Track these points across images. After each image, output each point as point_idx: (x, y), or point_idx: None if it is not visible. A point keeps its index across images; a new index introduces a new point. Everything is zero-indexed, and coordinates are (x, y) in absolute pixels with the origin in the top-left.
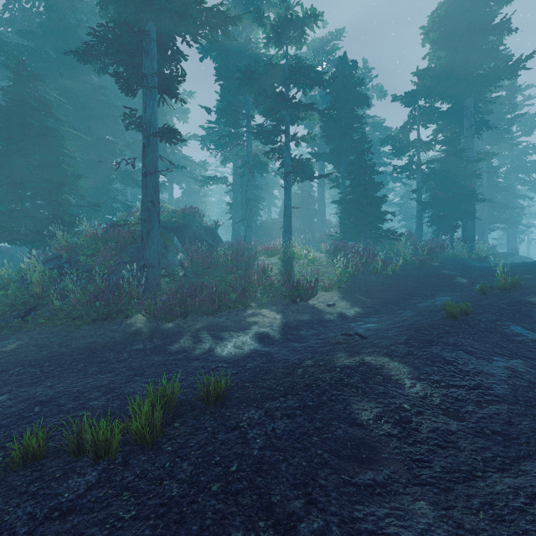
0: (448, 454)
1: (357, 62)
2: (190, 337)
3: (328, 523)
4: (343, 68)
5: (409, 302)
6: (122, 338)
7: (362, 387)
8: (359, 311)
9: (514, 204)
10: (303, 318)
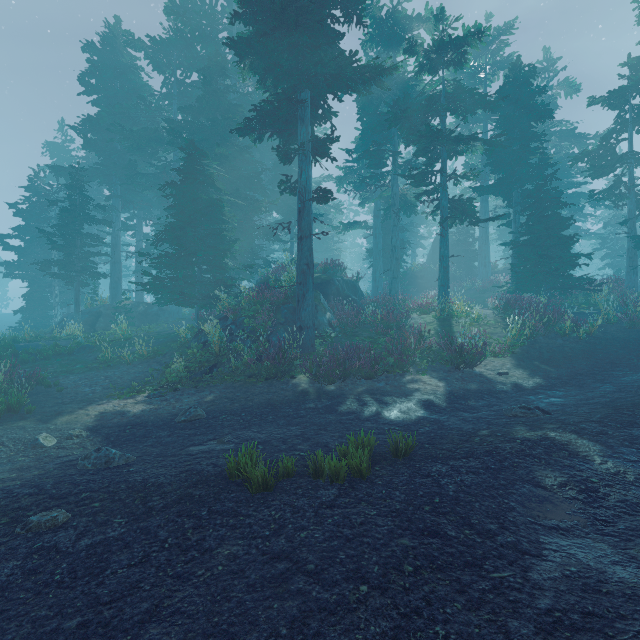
0: (634, 520)
1: (535, 67)
2: (354, 400)
3: (519, 540)
4: (516, 76)
5: (611, 375)
6: (293, 397)
7: (545, 458)
8: (540, 383)
9: None
10: (470, 387)
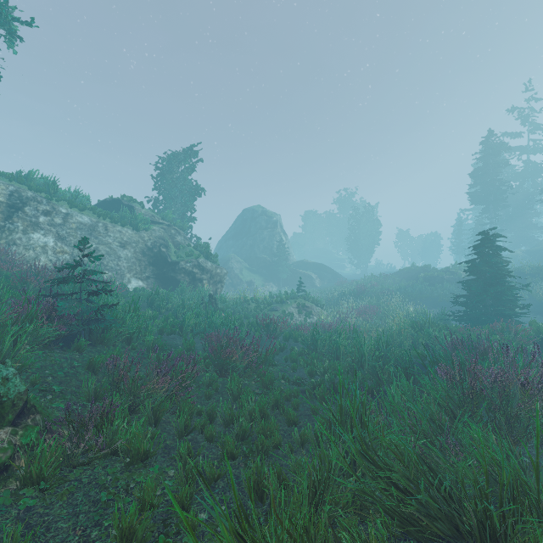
0: None
1: None
2: None
3: None
4: None
5: None
6: None
7: None
8: None
9: None
10: None
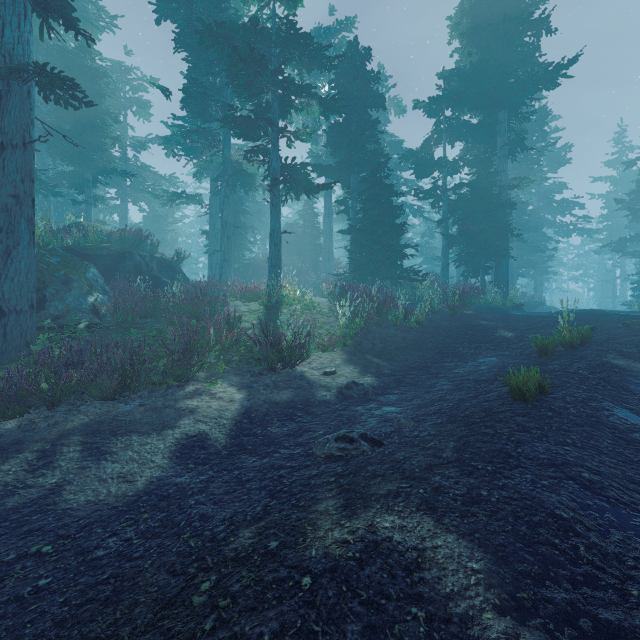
0: None
1: (370, 48)
2: (33, 456)
3: None
4: (354, 55)
5: (443, 366)
6: None
7: None
8: (372, 383)
9: (542, 248)
10: (281, 399)
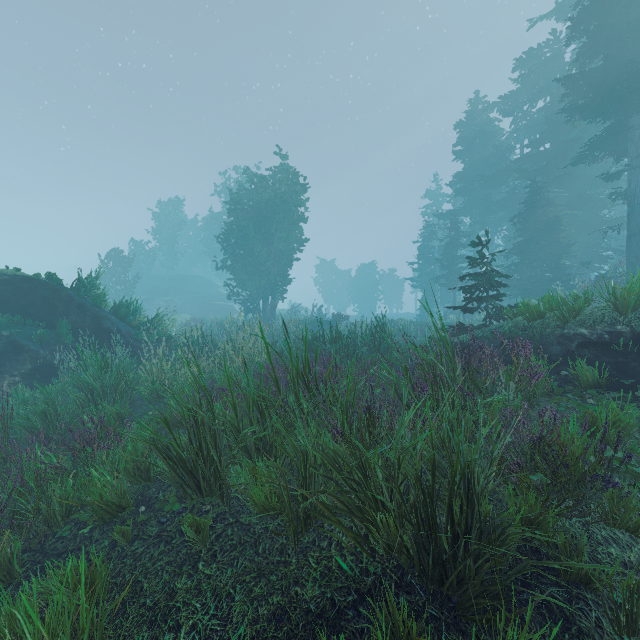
0: None
1: None
2: None
3: None
4: None
5: None
6: None
7: None
8: None
9: None
10: None
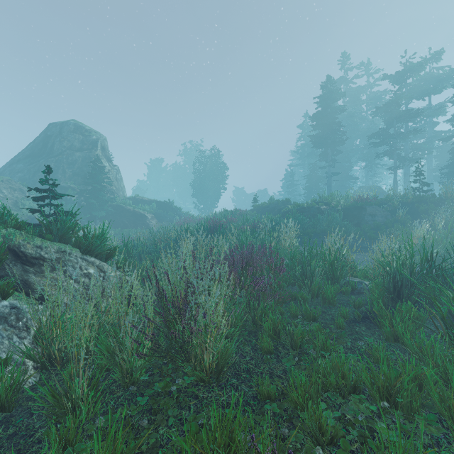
0: None
1: None
2: None
3: None
4: None
5: None
6: None
7: None
8: None
9: None
10: None
